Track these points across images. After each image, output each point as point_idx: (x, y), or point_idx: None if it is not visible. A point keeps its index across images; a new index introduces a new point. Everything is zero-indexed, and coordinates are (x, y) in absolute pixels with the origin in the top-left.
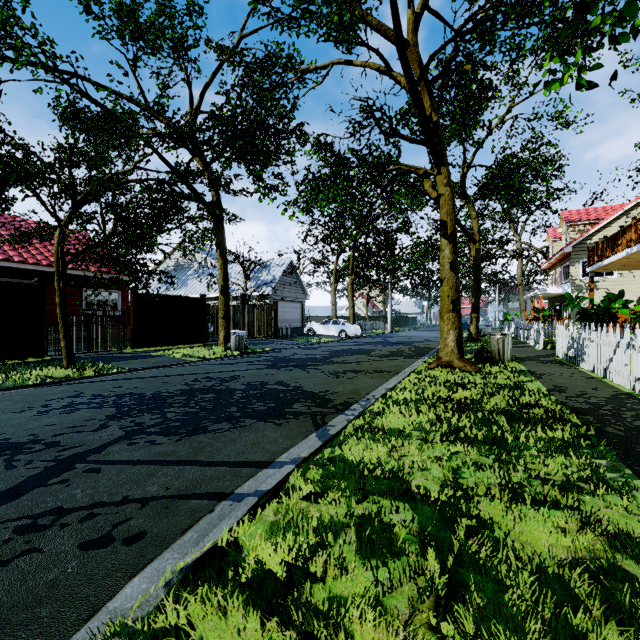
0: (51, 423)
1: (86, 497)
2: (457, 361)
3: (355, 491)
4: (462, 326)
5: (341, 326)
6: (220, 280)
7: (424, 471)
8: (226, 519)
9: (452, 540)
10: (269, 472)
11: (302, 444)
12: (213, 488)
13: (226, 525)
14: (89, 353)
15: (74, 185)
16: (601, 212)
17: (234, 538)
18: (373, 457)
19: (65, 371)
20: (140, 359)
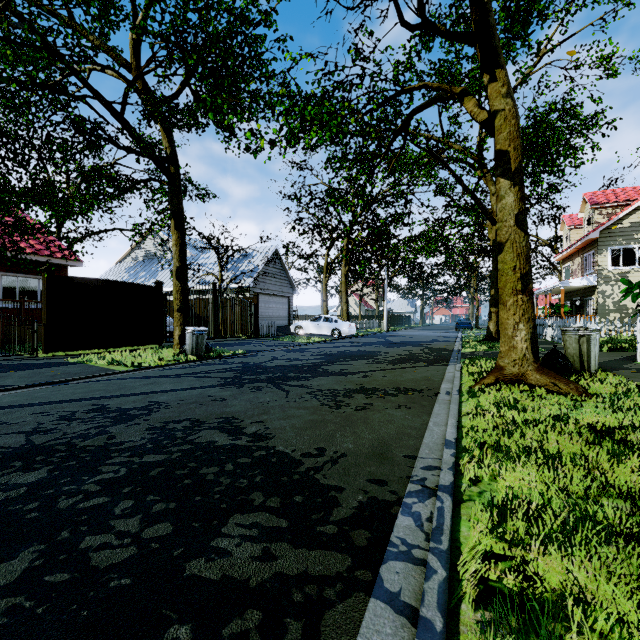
0: None
1: None
2: (535, 374)
3: None
4: (464, 324)
5: (334, 324)
6: (175, 260)
7: None
8: None
9: None
10: None
11: None
12: None
13: None
14: None
15: None
16: (631, 193)
17: None
18: None
19: None
20: (35, 369)
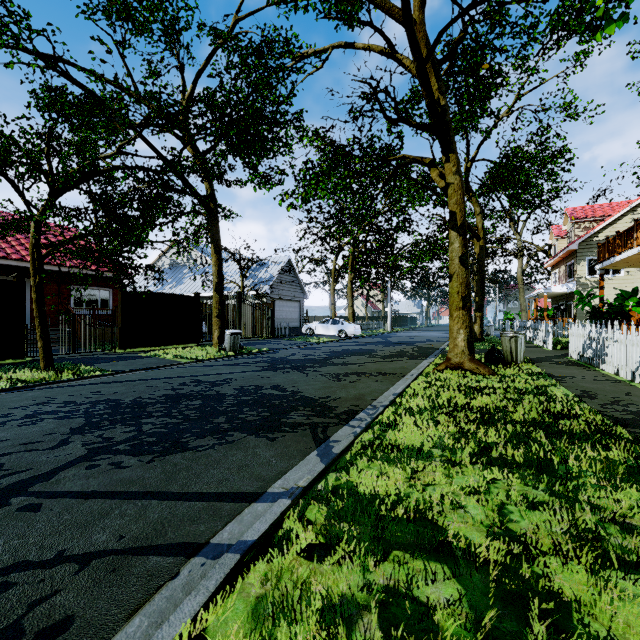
0: (2, 438)
1: (7, 553)
2: (468, 363)
3: (373, 546)
4: None
5: (340, 326)
6: (214, 277)
7: (458, 509)
8: (191, 595)
9: (525, 638)
10: (258, 509)
11: (300, 466)
12: (182, 536)
13: (190, 607)
14: (74, 354)
15: (42, 164)
16: (607, 209)
17: (201, 629)
18: (390, 487)
19: (41, 374)
20: (127, 360)
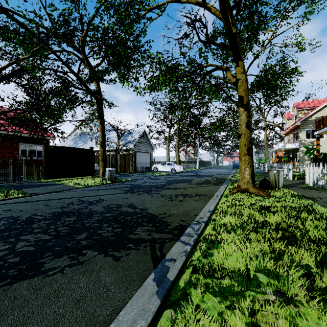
0: None
1: None
2: (252, 188)
3: None
4: (237, 166)
5: (172, 166)
6: (100, 138)
7: None
8: None
9: None
10: None
11: (136, 298)
12: None
13: None
14: (15, 182)
15: None
16: (316, 103)
17: None
18: None
19: None
20: (45, 186)
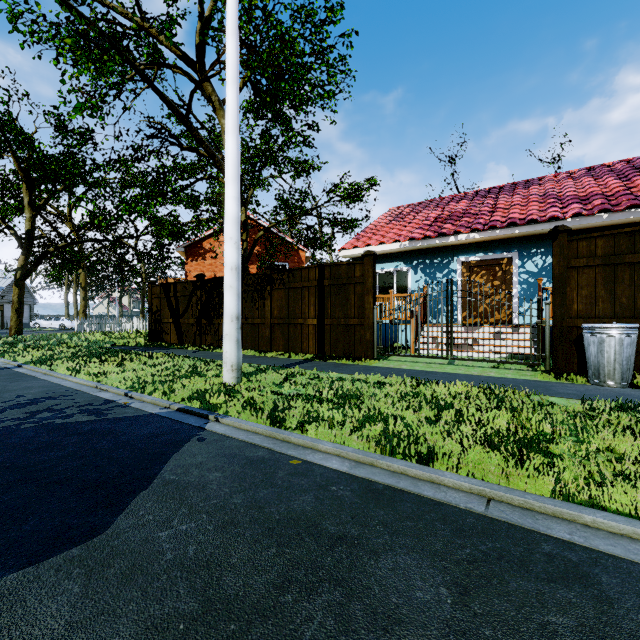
0: None
1: None
2: None
3: None
4: None
5: (61, 321)
6: None
7: None
8: None
9: None
10: None
11: None
12: None
13: None
14: None
15: None
16: None
17: None
18: None
19: None
20: None
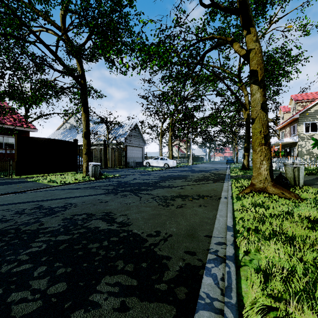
0: None
1: None
2: (272, 188)
3: None
4: (230, 161)
5: (165, 161)
6: (83, 128)
7: None
8: None
9: None
10: None
11: None
12: None
13: None
14: None
15: None
16: (315, 95)
17: None
18: None
19: None
20: (9, 185)
